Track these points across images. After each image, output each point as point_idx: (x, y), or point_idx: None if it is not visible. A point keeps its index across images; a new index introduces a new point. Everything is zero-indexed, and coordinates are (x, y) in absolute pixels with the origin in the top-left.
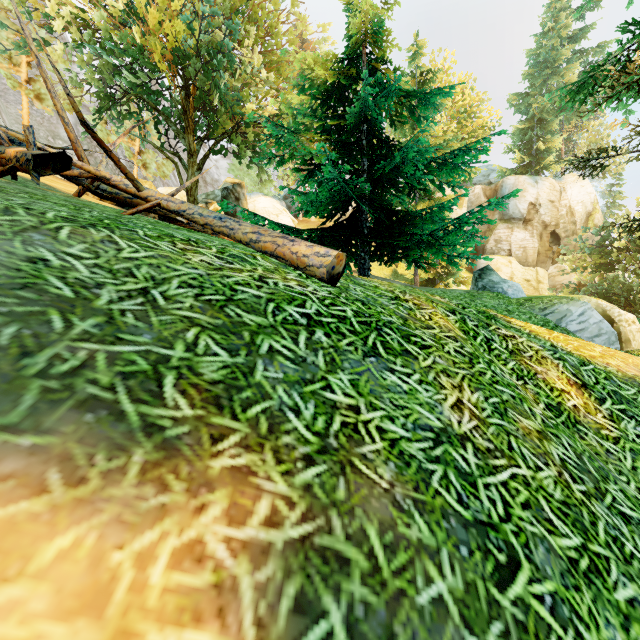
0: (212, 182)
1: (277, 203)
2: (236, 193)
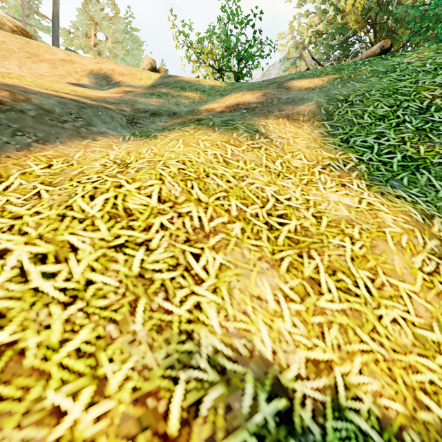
0: None
1: None
2: None
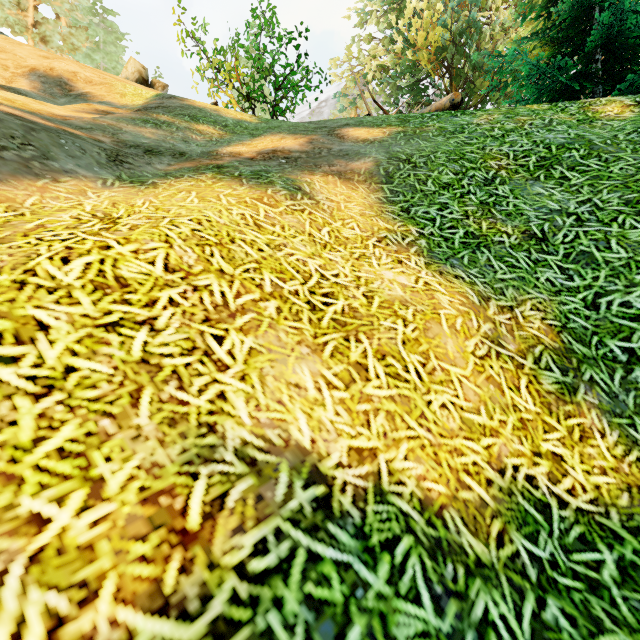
0: None
1: None
2: None
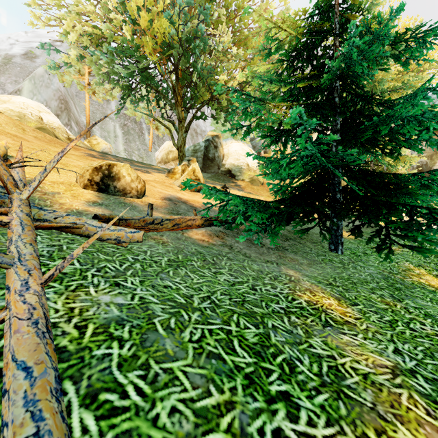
0: (201, 132)
1: (245, 146)
2: (215, 143)
